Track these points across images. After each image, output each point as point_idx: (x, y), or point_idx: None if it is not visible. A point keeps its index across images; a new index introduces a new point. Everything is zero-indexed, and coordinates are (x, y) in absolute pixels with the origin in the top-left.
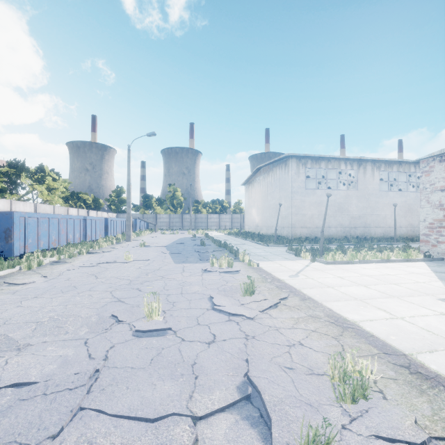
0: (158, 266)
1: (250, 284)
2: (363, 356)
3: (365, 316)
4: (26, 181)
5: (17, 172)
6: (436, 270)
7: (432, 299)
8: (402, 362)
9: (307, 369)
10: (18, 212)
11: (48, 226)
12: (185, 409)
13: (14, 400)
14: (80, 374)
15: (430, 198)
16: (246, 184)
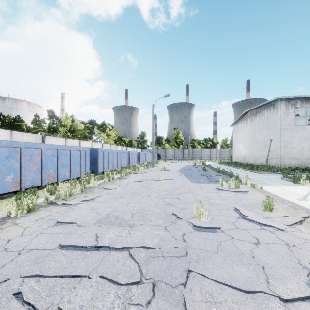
0: (181, 184)
1: (270, 202)
2: None
3: None
4: (96, 131)
5: (92, 126)
6: None
7: None
8: None
9: None
10: (100, 148)
11: (112, 156)
12: (269, 290)
13: (148, 256)
14: (178, 248)
15: None
16: (234, 125)
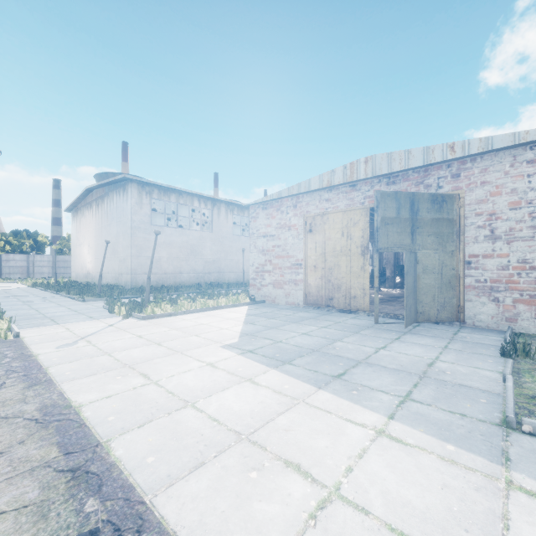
0: None
1: None
2: (17, 475)
3: (107, 392)
4: None
5: None
6: (250, 313)
7: (215, 347)
8: (77, 462)
9: None
10: None
11: None
12: None
13: None
14: None
15: (256, 243)
16: (73, 211)
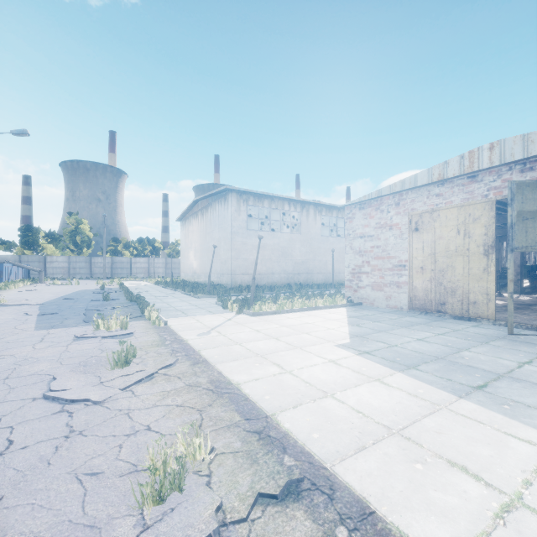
0: None
1: (122, 352)
2: (220, 428)
3: (254, 375)
4: None
5: None
6: (351, 315)
7: (330, 346)
8: (258, 427)
9: (130, 466)
10: None
11: None
12: None
13: None
14: None
15: (352, 244)
16: (182, 220)
